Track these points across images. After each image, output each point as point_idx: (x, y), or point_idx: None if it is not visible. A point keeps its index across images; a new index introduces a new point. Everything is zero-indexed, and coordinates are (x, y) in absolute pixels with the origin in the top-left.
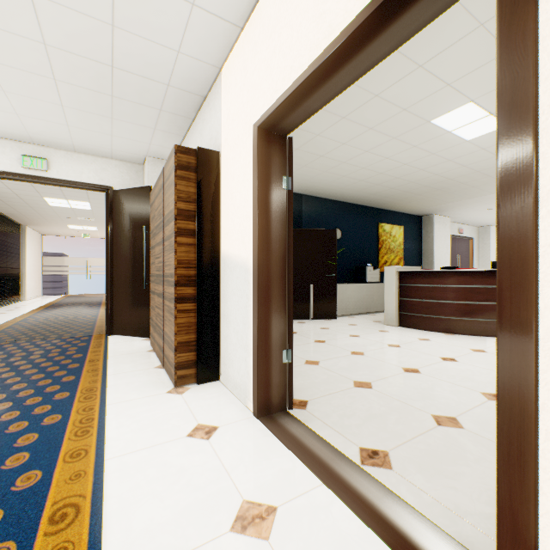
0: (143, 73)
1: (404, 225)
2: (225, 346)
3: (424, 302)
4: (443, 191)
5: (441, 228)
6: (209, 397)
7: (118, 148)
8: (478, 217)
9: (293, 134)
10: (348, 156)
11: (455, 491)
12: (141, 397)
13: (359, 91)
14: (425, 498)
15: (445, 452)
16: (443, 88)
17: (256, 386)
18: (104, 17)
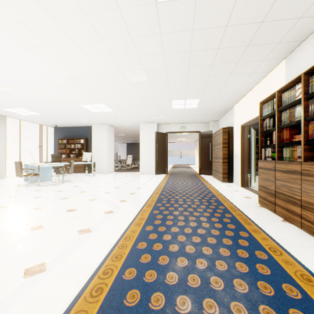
0: (214, 110)
1: None
2: (234, 174)
3: None
4: None
5: None
6: (230, 184)
7: (203, 121)
8: None
9: None
10: None
11: None
12: (215, 182)
13: None
14: None
15: None
16: None
17: (240, 180)
18: (208, 107)
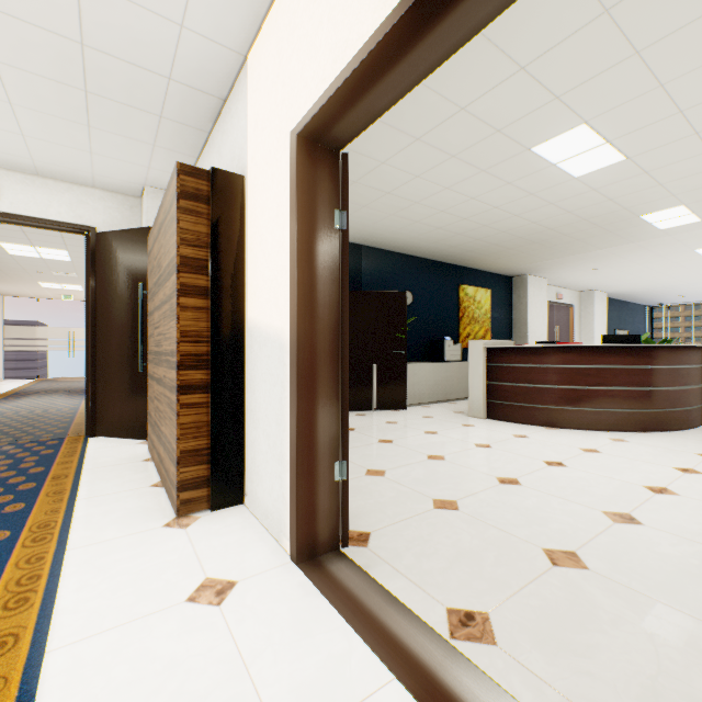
0: (131, 57)
1: (491, 288)
2: (252, 455)
3: (520, 386)
4: (540, 244)
5: (536, 292)
6: (226, 531)
7: (102, 172)
8: (580, 279)
9: (350, 160)
10: (423, 194)
11: (591, 680)
12: (123, 535)
13: (440, 101)
14: (550, 696)
15: (568, 610)
16: (550, 103)
17: (295, 517)
18: None
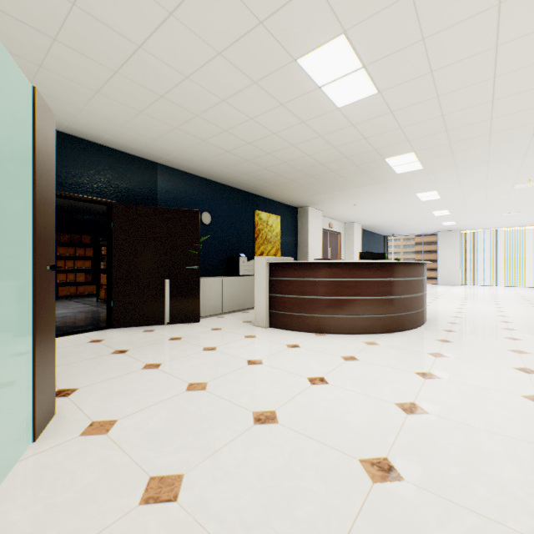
0: None
1: (281, 215)
2: None
3: (296, 298)
4: (315, 179)
5: (315, 220)
6: None
7: None
8: (345, 213)
9: (94, 32)
10: (201, 105)
11: None
12: None
13: None
14: None
15: None
16: None
17: None
18: None
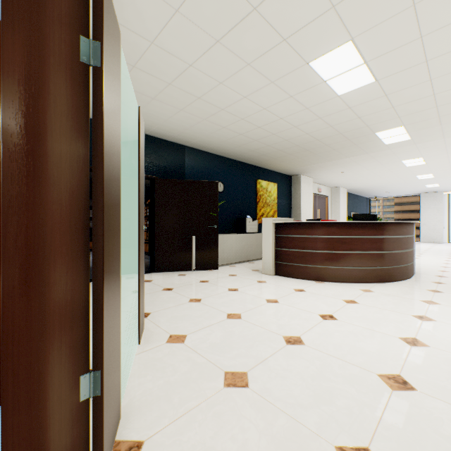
0: None
1: (278, 183)
2: None
3: (298, 251)
4: (310, 152)
5: (306, 186)
6: None
7: None
8: (333, 179)
9: (161, 59)
10: (227, 102)
11: None
12: None
13: None
14: None
15: None
16: (327, 12)
17: None
18: None
